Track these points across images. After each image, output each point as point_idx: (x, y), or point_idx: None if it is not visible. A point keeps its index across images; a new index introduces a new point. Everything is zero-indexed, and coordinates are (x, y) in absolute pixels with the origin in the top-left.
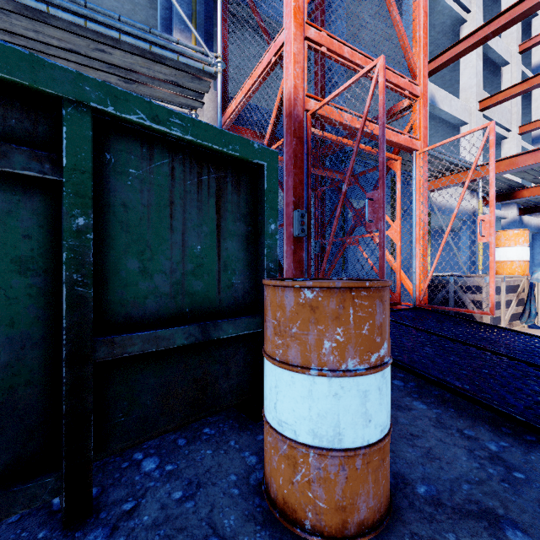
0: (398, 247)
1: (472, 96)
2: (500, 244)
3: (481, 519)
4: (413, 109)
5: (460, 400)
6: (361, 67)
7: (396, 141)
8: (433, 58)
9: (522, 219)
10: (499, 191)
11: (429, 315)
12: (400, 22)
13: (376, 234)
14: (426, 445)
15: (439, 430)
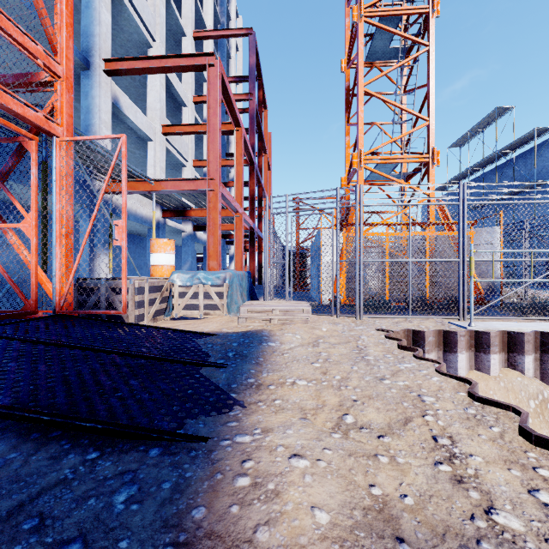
0: (34, 245)
1: (157, 118)
2: (155, 250)
3: None
4: (55, 88)
5: None
6: None
7: (20, 112)
8: (114, 59)
9: (196, 234)
10: (176, 208)
11: (66, 321)
12: None
13: (5, 225)
14: None
15: None
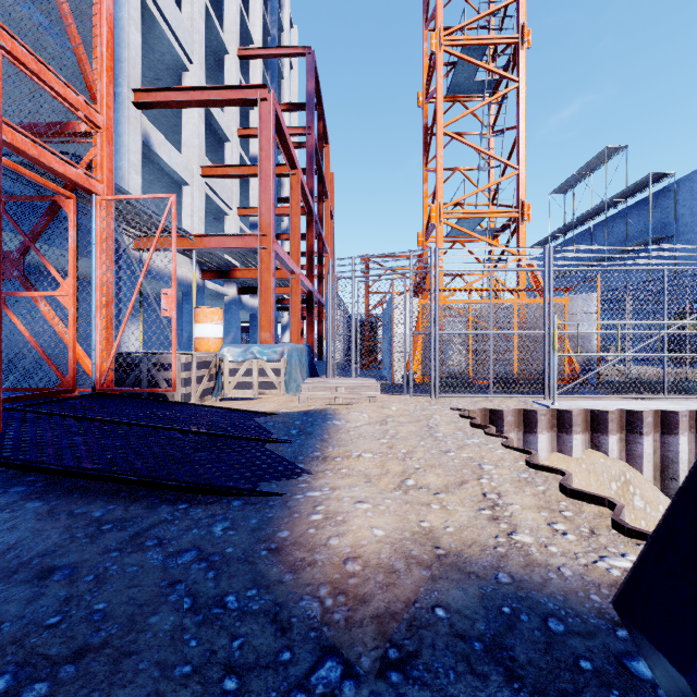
0: (72, 315)
1: (194, 157)
2: (200, 320)
3: (34, 580)
4: (94, 139)
5: (94, 483)
6: None
7: (62, 171)
8: (146, 89)
9: (242, 299)
10: (218, 267)
11: (110, 400)
12: (70, 16)
13: (38, 293)
14: (12, 543)
15: (43, 521)
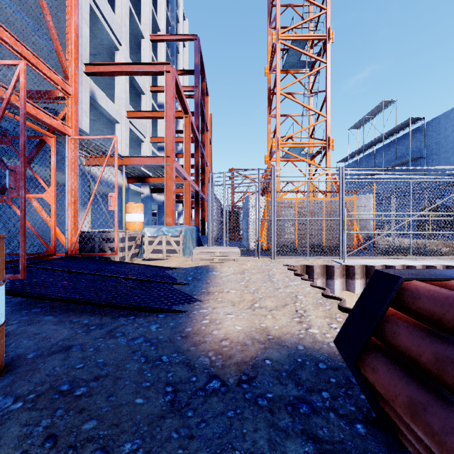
0: (53, 209)
1: (122, 105)
2: (129, 211)
3: (63, 351)
4: (66, 102)
5: (79, 306)
6: (10, 46)
7: (49, 123)
8: (93, 63)
9: (152, 195)
10: (138, 176)
11: (78, 260)
12: (54, 28)
13: (32, 195)
14: (44, 335)
15: (57, 325)
